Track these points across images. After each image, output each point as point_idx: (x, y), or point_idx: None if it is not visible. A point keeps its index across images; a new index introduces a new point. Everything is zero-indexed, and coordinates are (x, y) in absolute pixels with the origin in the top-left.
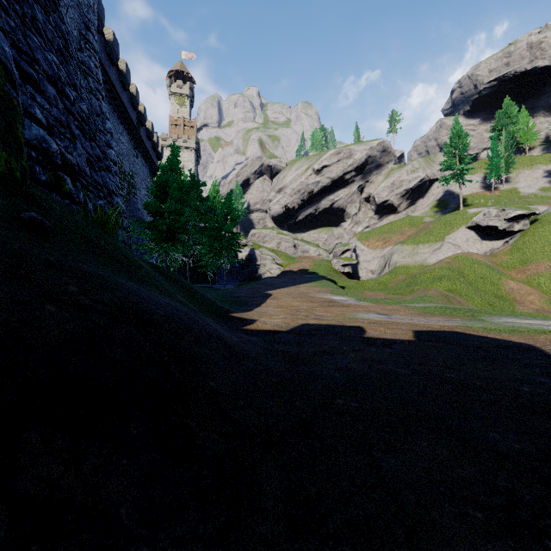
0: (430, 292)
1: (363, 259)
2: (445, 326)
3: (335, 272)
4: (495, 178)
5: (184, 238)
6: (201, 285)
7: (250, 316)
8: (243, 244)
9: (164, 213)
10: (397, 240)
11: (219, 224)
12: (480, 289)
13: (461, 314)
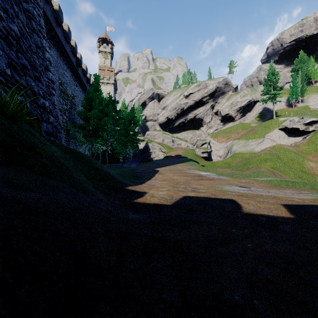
0: (261, 169)
1: (214, 149)
2: (305, 199)
3: (197, 156)
4: (295, 99)
5: (105, 136)
6: (115, 164)
7: (142, 188)
8: (142, 140)
9: (90, 118)
10: (235, 137)
11: (126, 126)
12: (291, 167)
13: (303, 187)
